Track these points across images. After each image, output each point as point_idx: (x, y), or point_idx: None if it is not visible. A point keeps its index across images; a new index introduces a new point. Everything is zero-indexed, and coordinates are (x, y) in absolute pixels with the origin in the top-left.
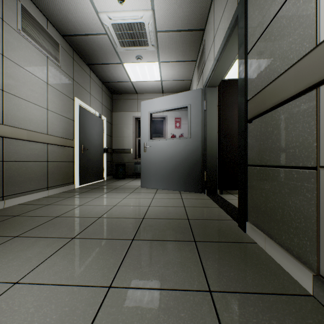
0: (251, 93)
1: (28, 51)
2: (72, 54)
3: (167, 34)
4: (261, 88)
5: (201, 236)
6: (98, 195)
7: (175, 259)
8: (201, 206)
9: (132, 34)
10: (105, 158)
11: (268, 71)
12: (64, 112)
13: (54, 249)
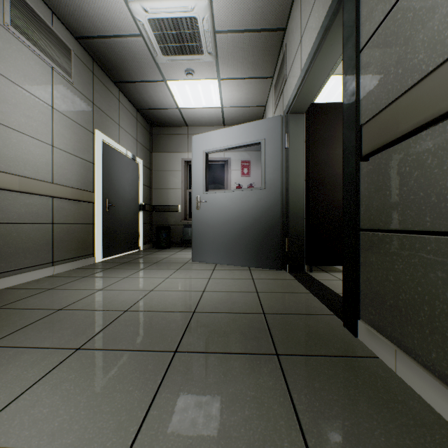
0: (367, 113)
1: (22, 57)
2: (92, 67)
3: (230, 35)
4: (387, 102)
5: (286, 345)
6: (128, 274)
7: (246, 392)
8: (282, 292)
9: (179, 35)
10: (141, 218)
11: (401, 73)
12: (78, 150)
13: (42, 372)
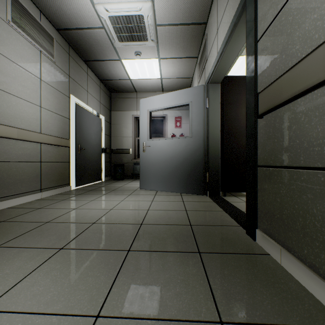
0: (262, 85)
1: (19, 44)
2: (68, 50)
3: (167, 28)
4: (275, 78)
5: (206, 246)
6: (94, 198)
7: (178, 277)
8: (204, 210)
9: (130, 27)
10: (103, 158)
11: (284, 58)
12: (59, 110)
13: (37, 263)
